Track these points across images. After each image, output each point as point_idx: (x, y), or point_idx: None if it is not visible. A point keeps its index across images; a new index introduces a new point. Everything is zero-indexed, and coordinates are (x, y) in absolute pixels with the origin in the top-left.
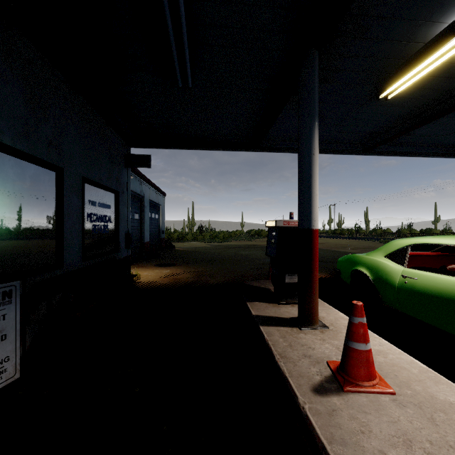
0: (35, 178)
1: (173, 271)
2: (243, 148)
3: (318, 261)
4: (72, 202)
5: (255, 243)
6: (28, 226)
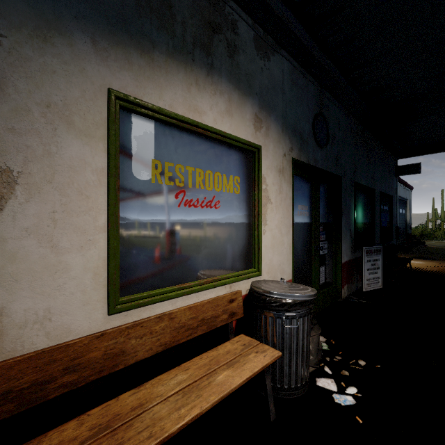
0: (366, 198)
1: (438, 263)
2: None
3: None
4: (376, 207)
5: None
6: (365, 222)
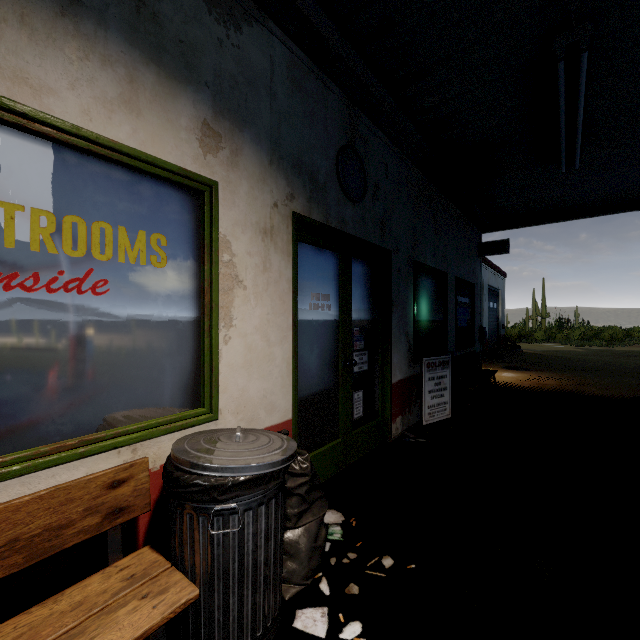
0: (435, 285)
1: (532, 375)
2: None
3: None
4: (450, 299)
5: None
6: (433, 320)
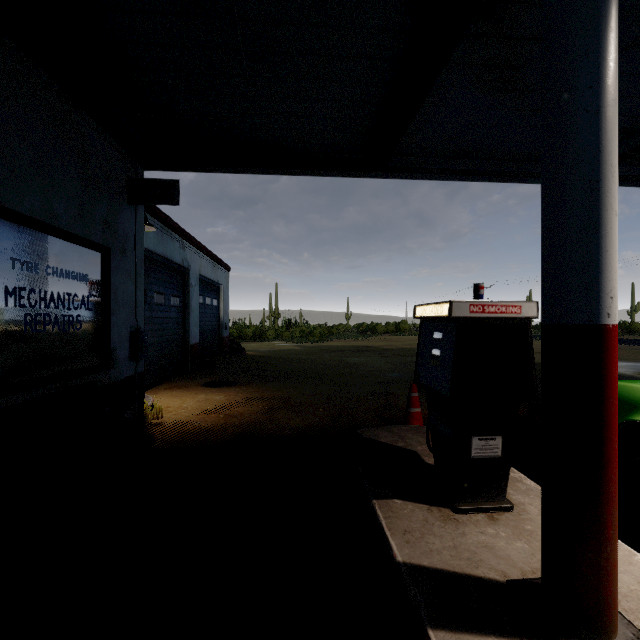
0: None
1: (229, 397)
2: (356, 170)
3: (616, 429)
4: None
5: (368, 343)
6: None
